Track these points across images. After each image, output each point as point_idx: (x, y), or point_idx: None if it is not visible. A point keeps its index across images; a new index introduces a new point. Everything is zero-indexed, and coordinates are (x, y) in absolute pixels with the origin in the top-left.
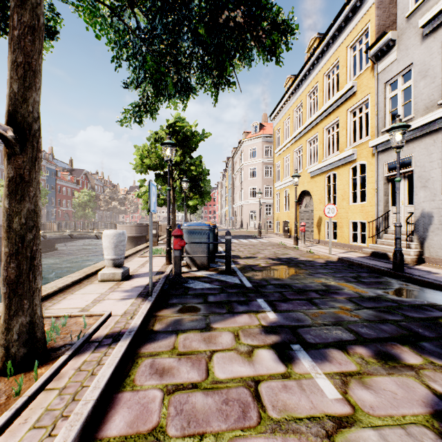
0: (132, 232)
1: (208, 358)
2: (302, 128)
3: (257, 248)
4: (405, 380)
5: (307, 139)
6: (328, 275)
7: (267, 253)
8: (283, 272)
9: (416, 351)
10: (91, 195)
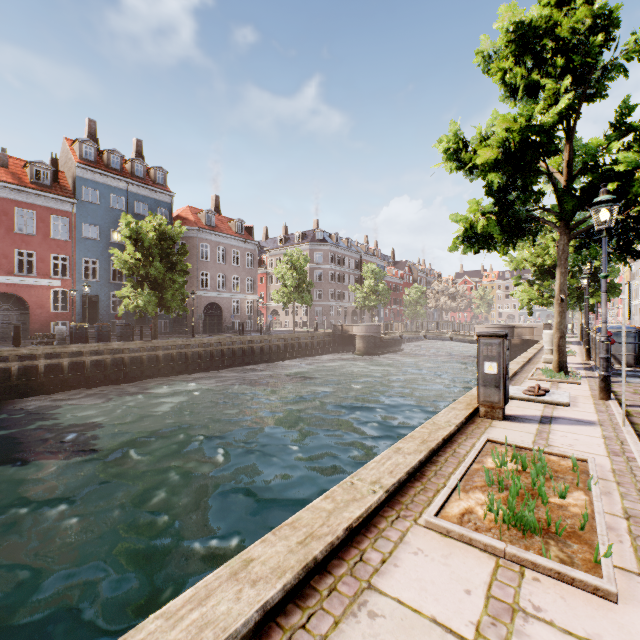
0: None
1: None
2: None
3: None
4: None
5: None
6: None
7: None
8: None
9: None
10: (421, 290)
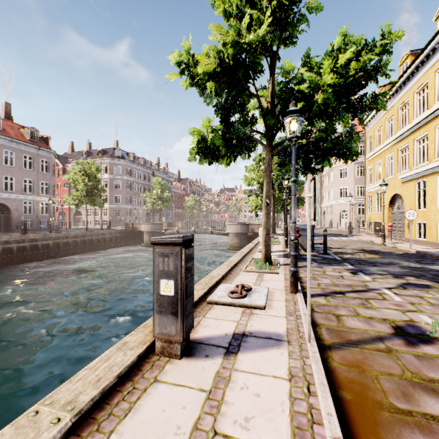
0: (238, 229)
1: (324, 272)
2: (393, 139)
3: (346, 243)
4: (399, 280)
5: (398, 148)
6: (397, 259)
7: (355, 246)
8: (363, 256)
9: (414, 278)
10: (196, 199)
